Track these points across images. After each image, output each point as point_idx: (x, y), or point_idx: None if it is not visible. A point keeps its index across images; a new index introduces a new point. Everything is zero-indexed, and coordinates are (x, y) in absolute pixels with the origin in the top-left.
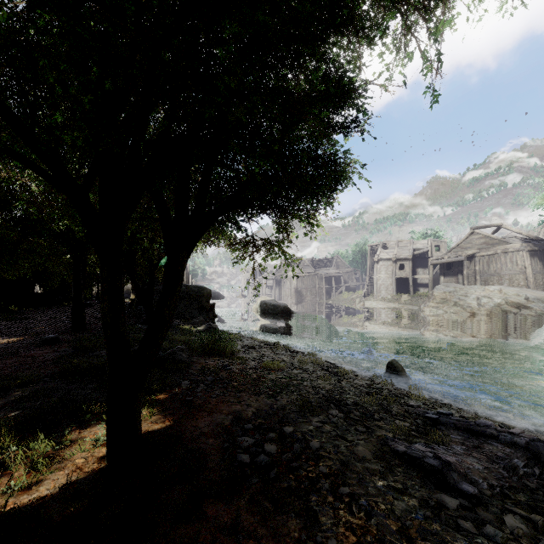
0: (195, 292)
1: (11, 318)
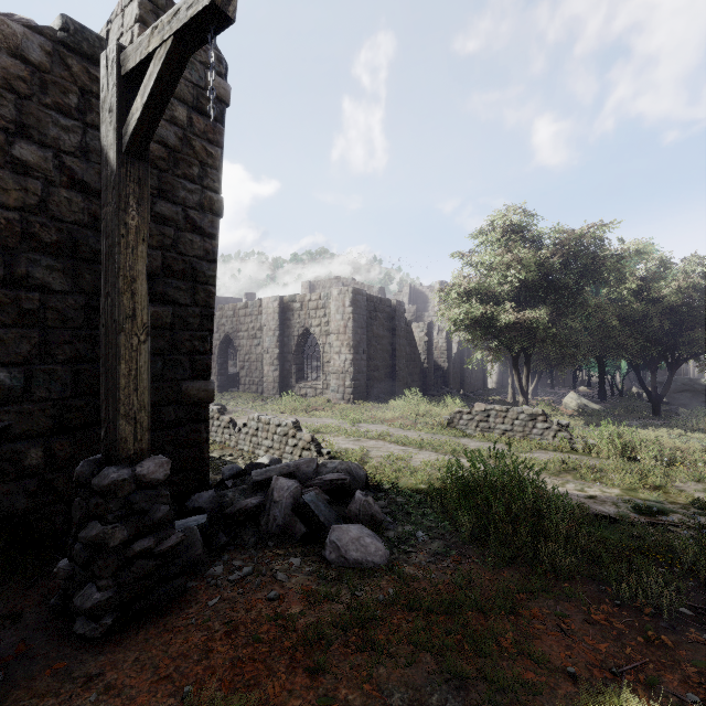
0: (699, 386)
1: (546, 392)
